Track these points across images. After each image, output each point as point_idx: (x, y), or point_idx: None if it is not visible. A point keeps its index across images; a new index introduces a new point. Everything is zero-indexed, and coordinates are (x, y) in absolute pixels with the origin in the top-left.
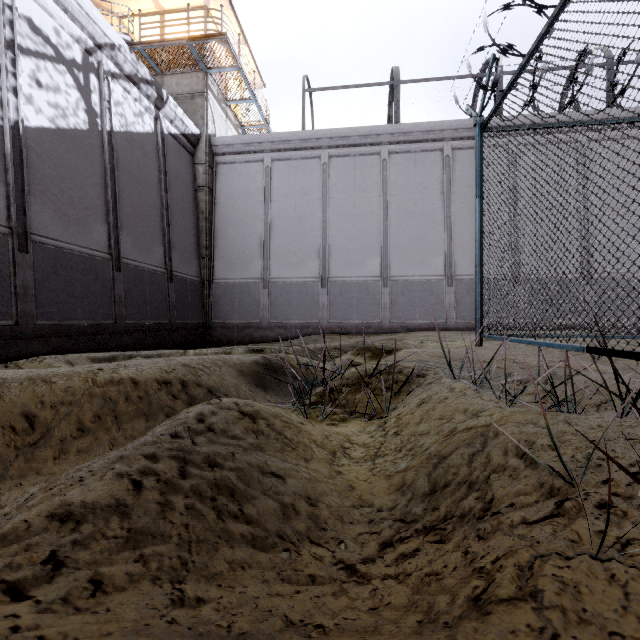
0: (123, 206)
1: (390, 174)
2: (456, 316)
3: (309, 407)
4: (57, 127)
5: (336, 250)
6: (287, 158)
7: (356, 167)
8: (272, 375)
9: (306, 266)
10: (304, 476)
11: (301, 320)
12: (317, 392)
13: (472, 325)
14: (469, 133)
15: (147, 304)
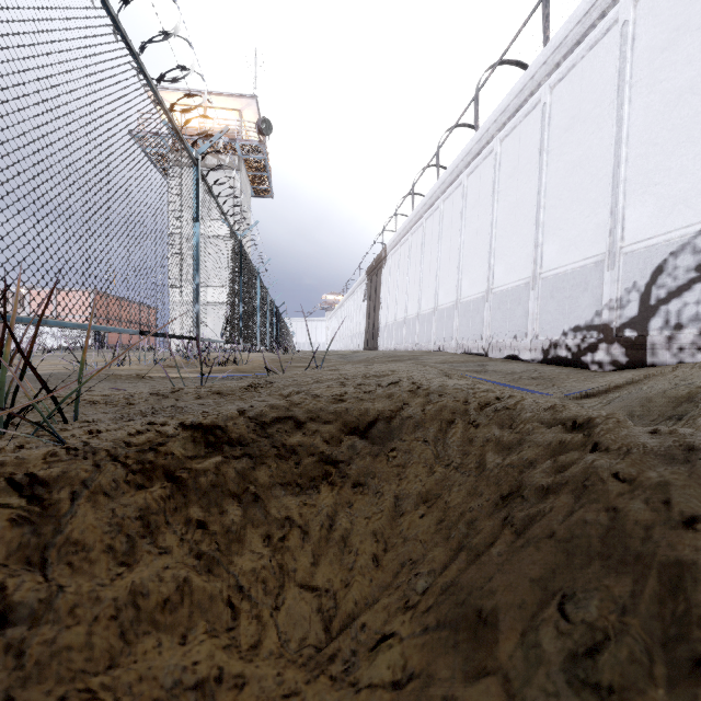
0: None
1: None
2: None
3: None
4: None
5: None
6: None
7: None
8: None
9: None
10: None
11: None
12: None
13: None
14: None
15: None
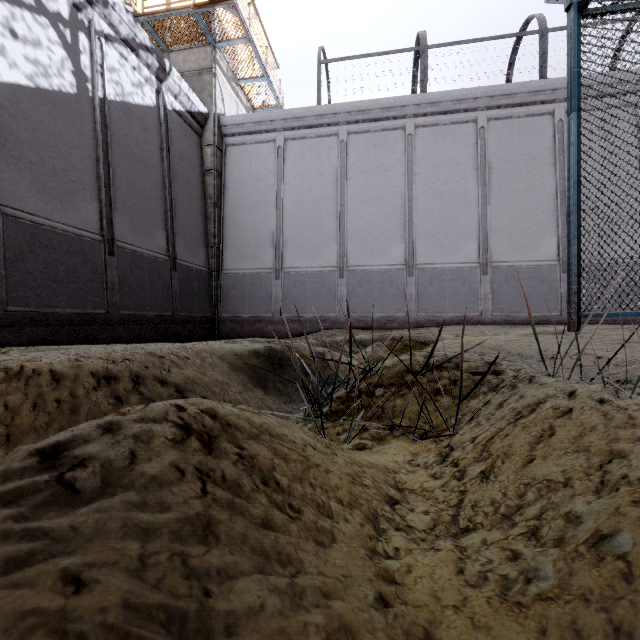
0: (118, 183)
1: (416, 150)
2: (492, 308)
3: (326, 418)
4: (37, 86)
5: (355, 236)
6: (301, 137)
7: (377, 144)
8: (276, 371)
9: (322, 254)
10: (313, 633)
11: (317, 313)
12: (337, 395)
13: (511, 318)
14: (507, 100)
15: (146, 293)
